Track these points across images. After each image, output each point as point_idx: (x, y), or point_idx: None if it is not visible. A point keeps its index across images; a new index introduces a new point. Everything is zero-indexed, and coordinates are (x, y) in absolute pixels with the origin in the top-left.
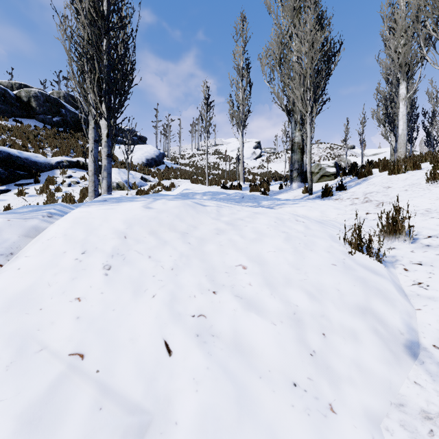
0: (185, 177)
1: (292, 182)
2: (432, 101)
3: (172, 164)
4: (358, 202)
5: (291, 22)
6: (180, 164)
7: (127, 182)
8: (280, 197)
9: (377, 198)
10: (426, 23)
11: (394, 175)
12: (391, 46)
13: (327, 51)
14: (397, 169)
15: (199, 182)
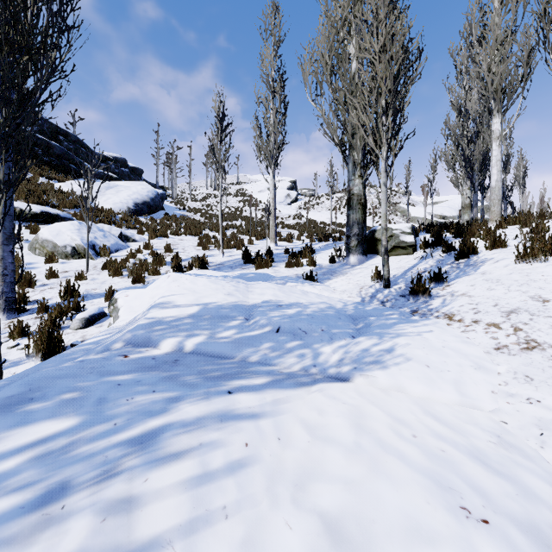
0: (191, 232)
1: (349, 253)
2: (505, 142)
3: (176, 210)
4: (510, 344)
5: (348, 12)
6: (187, 210)
7: (87, 249)
8: (337, 287)
9: (548, 337)
10: (528, 34)
11: (527, 266)
12: (483, 63)
13: (404, 58)
14: (531, 254)
15: (211, 241)
